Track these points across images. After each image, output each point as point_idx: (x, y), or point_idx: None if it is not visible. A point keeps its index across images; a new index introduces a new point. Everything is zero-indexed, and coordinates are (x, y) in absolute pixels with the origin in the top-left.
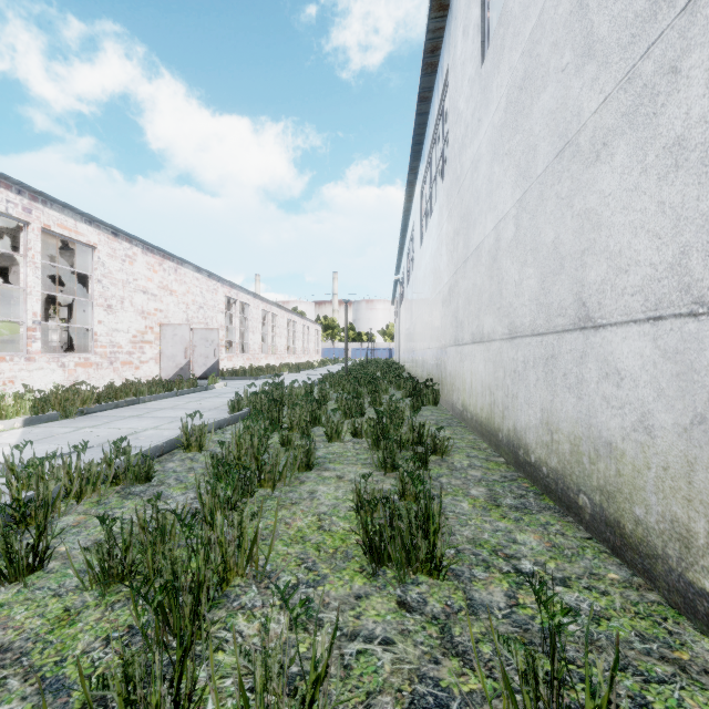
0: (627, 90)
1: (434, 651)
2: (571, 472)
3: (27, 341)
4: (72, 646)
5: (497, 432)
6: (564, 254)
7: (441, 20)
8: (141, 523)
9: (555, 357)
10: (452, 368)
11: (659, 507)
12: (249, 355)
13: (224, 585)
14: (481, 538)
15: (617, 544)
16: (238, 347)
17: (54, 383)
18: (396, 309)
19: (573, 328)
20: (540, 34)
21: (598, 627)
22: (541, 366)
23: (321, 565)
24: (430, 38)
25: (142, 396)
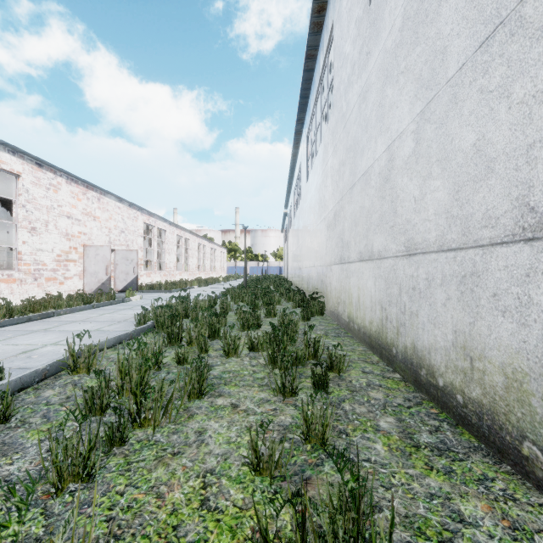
0: None
1: None
2: (506, 411)
3: None
4: None
5: (391, 347)
6: (494, 155)
7: None
8: None
9: (478, 274)
10: (337, 283)
11: None
12: (166, 271)
13: None
14: (417, 515)
15: None
16: (156, 265)
17: None
18: (284, 236)
19: (511, 240)
20: None
21: None
22: (453, 284)
23: None
24: None
25: (60, 308)
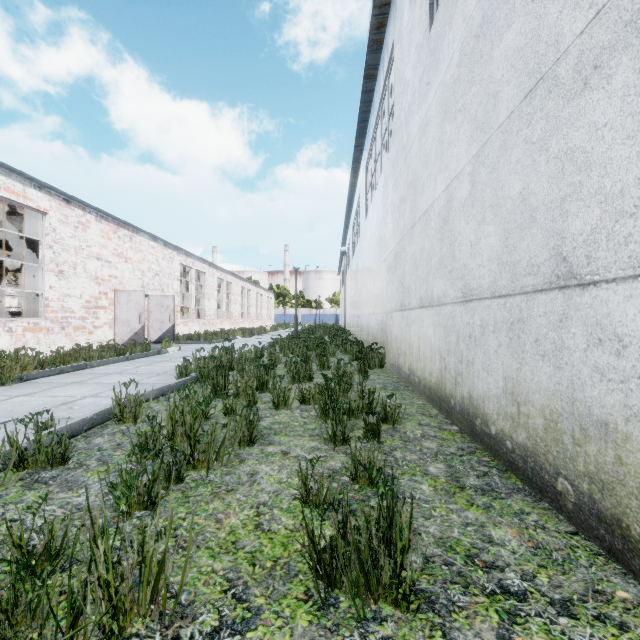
0: None
1: None
2: (545, 451)
3: None
4: None
5: (449, 398)
6: (536, 204)
7: None
8: (14, 540)
9: (523, 320)
10: (398, 332)
11: None
12: (205, 320)
13: (113, 639)
14: (451, 537)
15: (617, 547)
16: (194, 312)
17: None
18: (342, 278)
19: (548, 287)
20: None
21: None
22: (504, 330)
23: (255, 590)
24: (376, 14)
25: (92, 360)
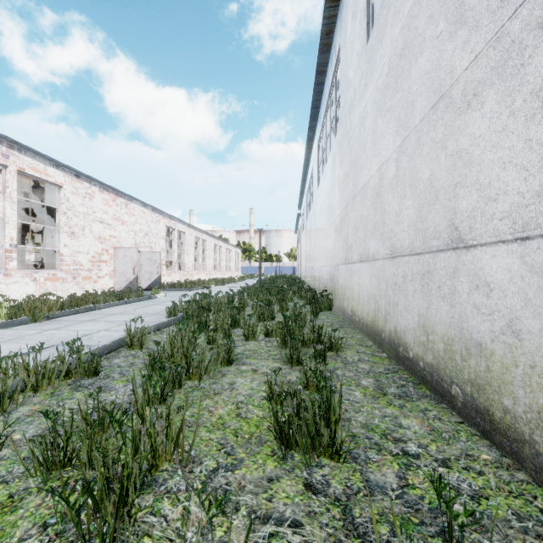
0: (496, 47)
1: (338, 533)
2: (444, 367)
3: (5, 260)
4: (10, 533)
5: (381, 333)
6: (438, 188)
7: (334, 9)
8: (83, 415)
9: (430, 272)
10: (343, 281)
11: (526, 400)
12: (185, 271)
13: (153, 470)
14: (372, 423)
15: (487, 428)
16: (176, 265)
17: (27, 294)
18: (298, 236)
19: (446, 248)
20: (417, 10)
21: (479, 506)
22: (418, 279)
23: (238, 450)
24: (325, 23)
25: (98, 304)
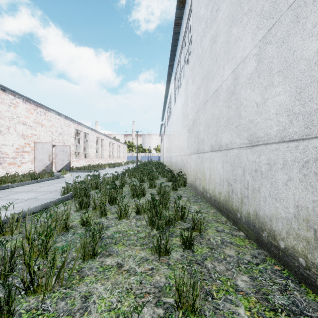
0: None
1: None
2: None
3: None
4: None
5: (236, 212)
6: None
7: None
8: None
9: None
10: (195, 166)
11: None
12: (89, 159)
13: None
14: None
15: None
16: (82, 155)
17: None
18: (161, 138)
19: None
20: None
21: None
22: (295, 167)
23: None
24: None
25: (15, 183)
